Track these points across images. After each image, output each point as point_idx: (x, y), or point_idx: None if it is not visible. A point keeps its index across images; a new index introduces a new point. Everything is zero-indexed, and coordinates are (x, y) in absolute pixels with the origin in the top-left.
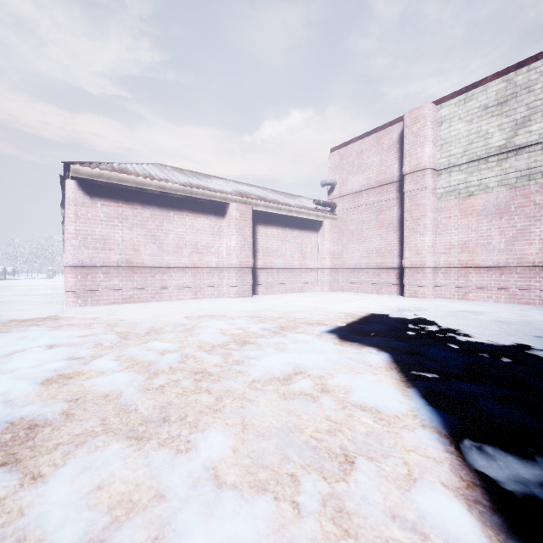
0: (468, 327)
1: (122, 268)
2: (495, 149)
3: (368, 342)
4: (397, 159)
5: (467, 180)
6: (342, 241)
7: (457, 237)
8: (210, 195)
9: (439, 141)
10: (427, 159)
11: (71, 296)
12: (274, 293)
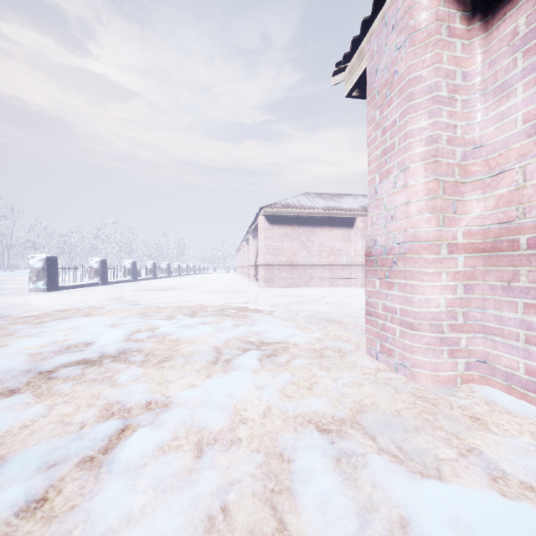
0: None
1: (287, 266)
2: None
3: None
4: None
5: None
6: None
7: None
8: (342, 213)
9: None
10: None
11: (262, 282)
12: None
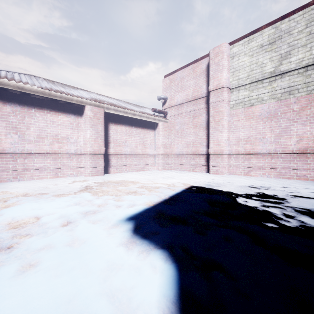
0: (259, 204)
1: None
2: (267, 74)
3: (161, 239)
4: (205, 81)
5: (250, 95)
6: (171, 136)
7: (243, 133)
8: (68, 98)
9: (231, 69)
10: (224, 80)
11: None
12: (123, 171)
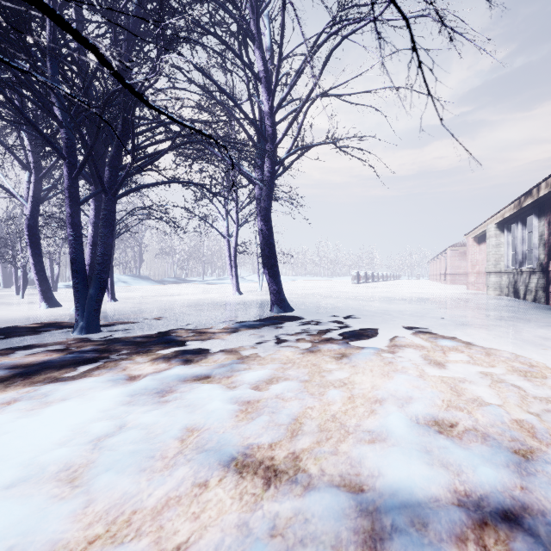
0: None
1: (463, 274)
2: None
3: None
4: None
5: None
6: None
7: None
8: None
9: None
10: None
11: (449, 282)
12: None
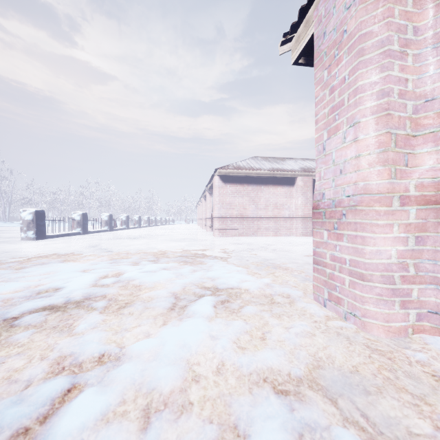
0: None
1: (238, 218)
2: None
3: None
4: None
5: None
6: None
7: None
8: (285, 174)
9: None
10: None
11: (217, 231)
12: None
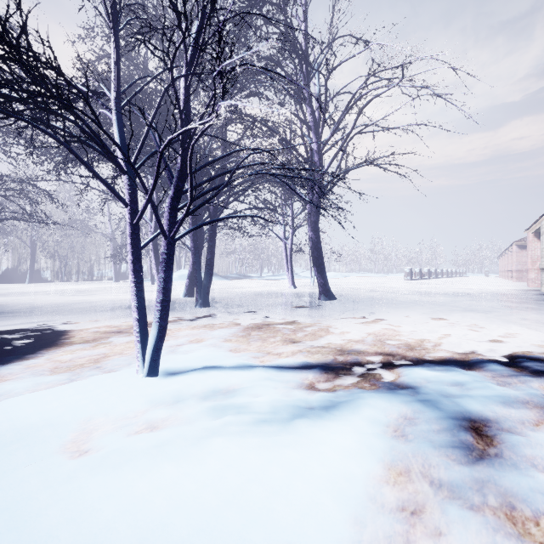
0: None
1: None
2: None
3: None
4: None
5: None
6: None
7: None
8: None
9: None
10: None
11: (514, 279)
12: None
